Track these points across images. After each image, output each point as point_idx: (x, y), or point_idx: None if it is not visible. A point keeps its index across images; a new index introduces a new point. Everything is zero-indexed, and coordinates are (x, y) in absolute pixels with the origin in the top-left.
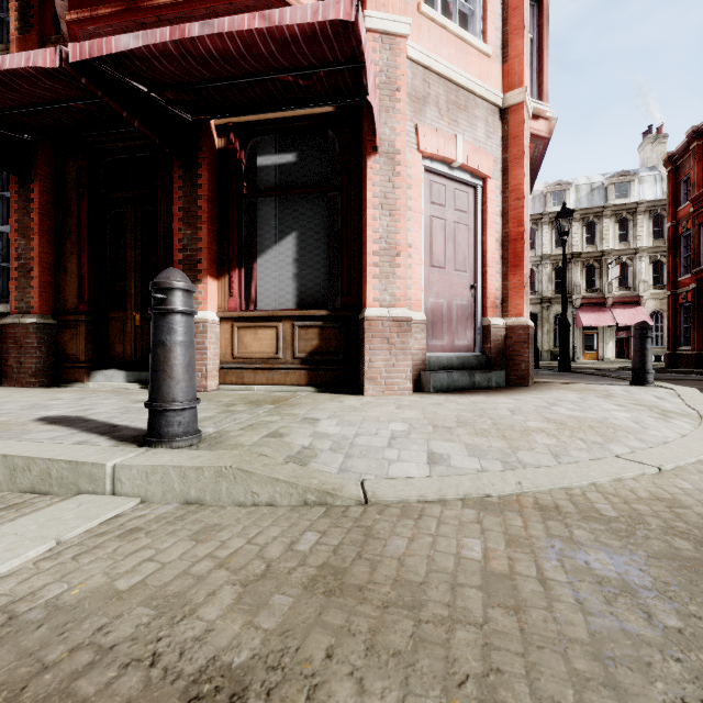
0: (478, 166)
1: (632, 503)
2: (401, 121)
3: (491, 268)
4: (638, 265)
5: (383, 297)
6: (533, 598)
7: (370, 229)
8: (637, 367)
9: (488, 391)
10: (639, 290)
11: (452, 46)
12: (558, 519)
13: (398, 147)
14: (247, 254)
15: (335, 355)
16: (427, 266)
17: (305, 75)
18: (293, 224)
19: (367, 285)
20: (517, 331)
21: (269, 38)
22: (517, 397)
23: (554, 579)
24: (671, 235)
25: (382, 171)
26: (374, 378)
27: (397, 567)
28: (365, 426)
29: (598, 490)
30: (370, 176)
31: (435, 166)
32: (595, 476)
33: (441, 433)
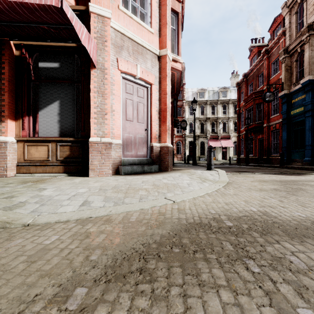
0: (147, 79)
1: (146, 215)
2: (107, 55)
3: (154, 122)
4: (229, 123)
5: (99, 132)
6: (48, 256)
7: (92, 102)
8: (208, 163)
9: (148, 173)
10: (230, 133)
11: (135, 26)
12: (108, 224)
13: (106, 67)
14: (35, 109)
15: (77, 158)
16: (124, 120)
17: (53, 27)
18: (58, 96)
19: (91, 127)
20: (164, 148)
21: (22, 7)
22: (155, 175)
23: (69, 248)
24: (238, 113)
25: (98, 76)
26: (93, 169)
27: (1, 251)
28: (66, 191)
29: (140, 211)
30: (92, 78)
31: (127, 77)
32: (145, 206)
33: (99, 192)
